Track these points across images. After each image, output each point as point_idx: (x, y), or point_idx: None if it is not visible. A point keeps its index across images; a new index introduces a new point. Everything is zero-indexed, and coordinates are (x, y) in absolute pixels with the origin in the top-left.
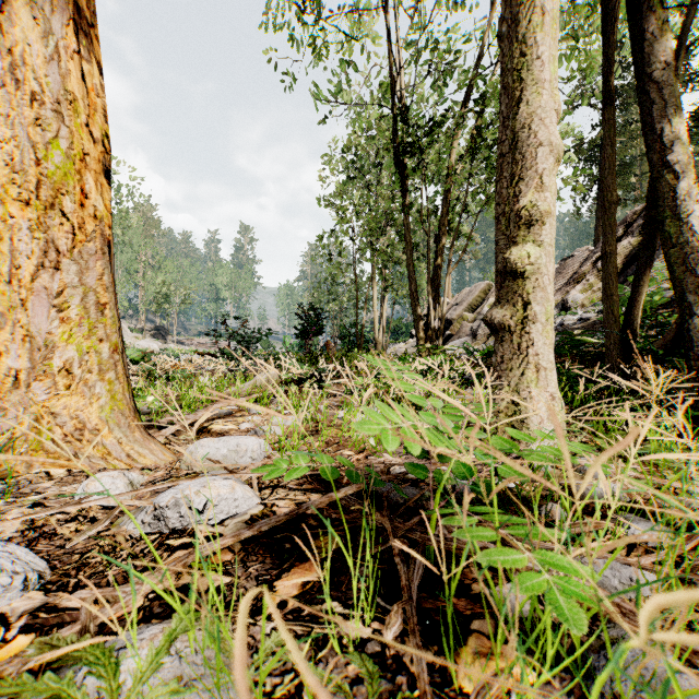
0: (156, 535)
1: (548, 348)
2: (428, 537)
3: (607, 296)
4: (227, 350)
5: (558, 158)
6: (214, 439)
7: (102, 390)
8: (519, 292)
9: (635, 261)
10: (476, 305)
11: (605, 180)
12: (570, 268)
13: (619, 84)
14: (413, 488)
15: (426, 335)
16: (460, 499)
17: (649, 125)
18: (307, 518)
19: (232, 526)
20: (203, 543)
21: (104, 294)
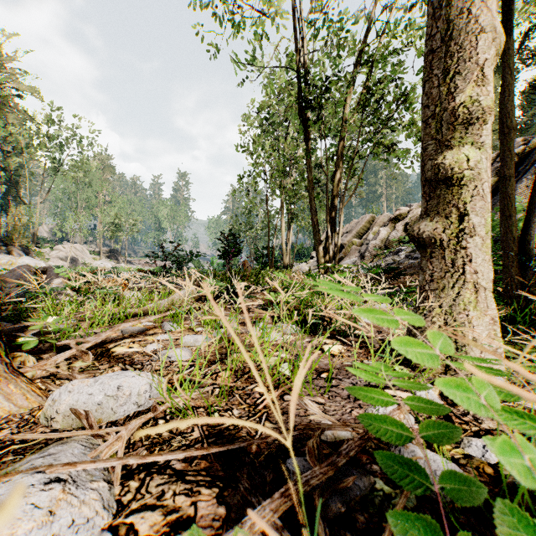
0: None
1: (488, 265)
2: None
3: (505, 217)
4: (158, 268)
5: (497, 51)
6: (88, 381)
7: None
8: (453, 201)
9: (492, 197)
10: (363, 233)
11: (504, 107)
12: None
13: None
14: (356, 475)
15: (325, 256)
16: (433, 500)
17: None
18: None
19: None
20: None
21: None
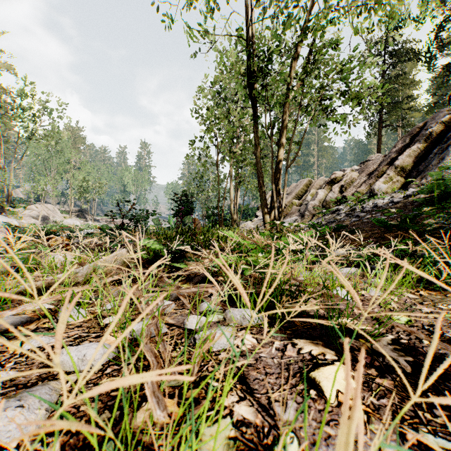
0: None
1: None
2: None
3: None
4: (104, 225)
5: None
6: None
7: None
8: None
9: (422, 161)
10: (301, 194)
11: None
12: (371, 167)
13: (392, 50)
14: None
15: (270, 215)
16: None
17: None
18: None
19: None
20: None
21: None
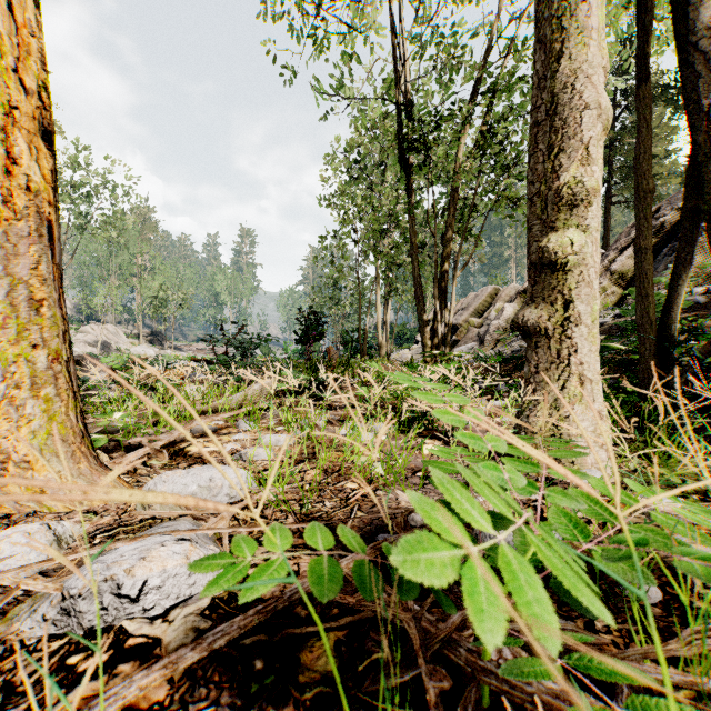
0: (62, 641)
1: (595, 356)
2: (482, 665)
3: (642, 297)
4: (221, 356)
5: (606, 126)
6: (181, 472)
7: (35, 410)
8: (558, 287)
9: None
10: (483, 310)
11: (640, 166)
12: None
13: (628, 84)
14: None
15: (432, 341)
16: None
17: (692, 102)
18: (292, 603)
19: (178, 624)
20: (127, 661)
21: (41, 287)
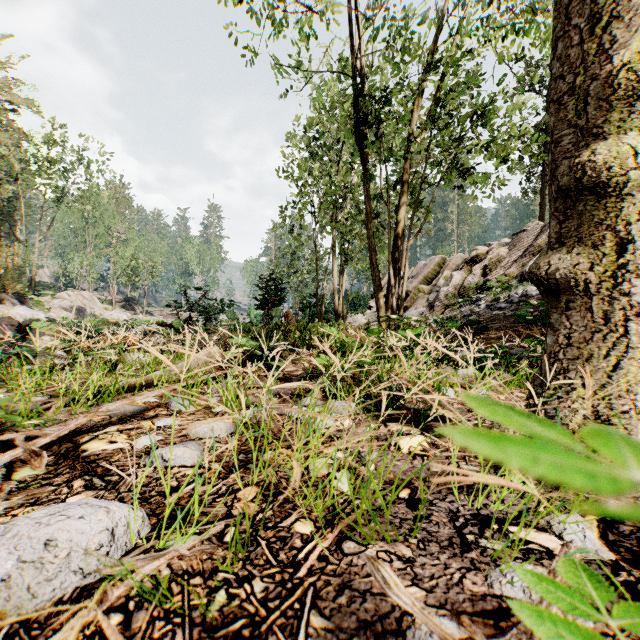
0: None
1: None
2: None
3: None
4: (176, 321)
5: None
6: None
7: None
8: (606, 221)
9: None
10: (431, 278)
11: None
12: (525, 241)
13: None
14: None
15: (386, 306)
16: None
17: None
18: None
19: None
20: None
21: None
